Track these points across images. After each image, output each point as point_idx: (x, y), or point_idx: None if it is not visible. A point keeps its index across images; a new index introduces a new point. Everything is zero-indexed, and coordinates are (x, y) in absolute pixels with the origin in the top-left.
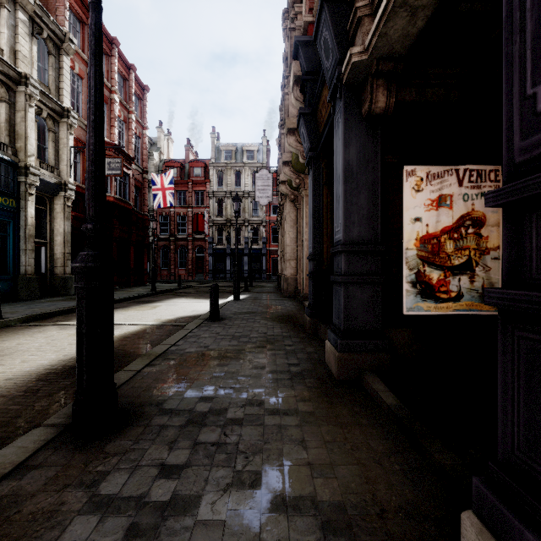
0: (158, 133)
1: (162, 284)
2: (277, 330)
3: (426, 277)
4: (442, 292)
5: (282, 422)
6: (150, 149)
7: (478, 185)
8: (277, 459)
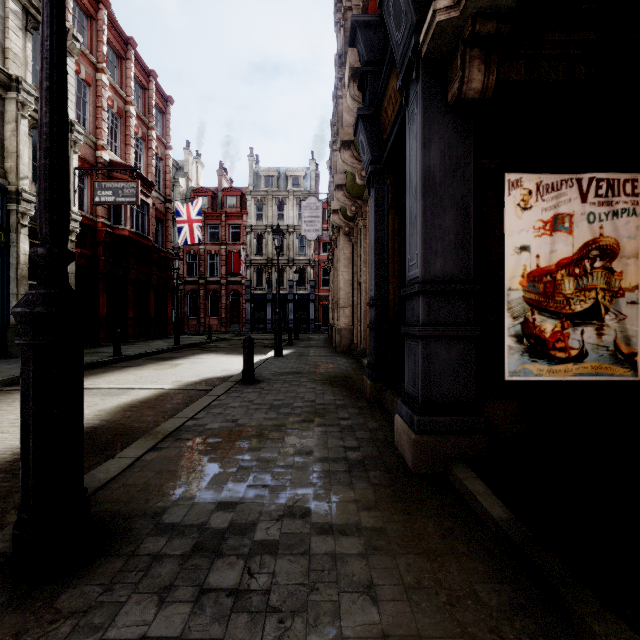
0: (185, 156)
1: (189, 336)
2: (329, 397)
3: (536, 329)
4: (558, 350)
5: (338, 548)
6: (176, 174)
7: (608, 201)
8: (331, 625)
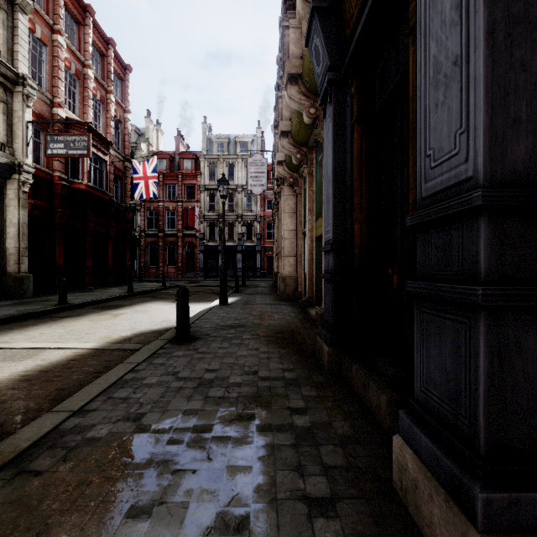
0: (146, 124)
1: (146, 283)
2: (275, 366)
3: None
4: None
5: None
6: (138, 140)
7: None
8: None
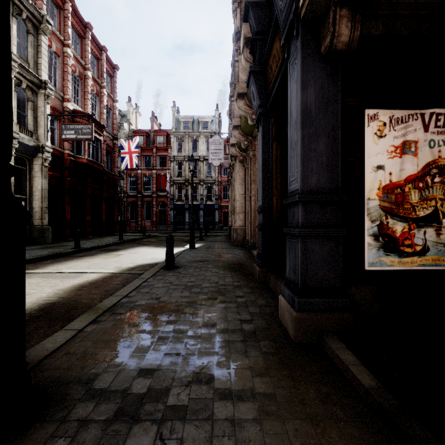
0: (128, 107)
1: (130, 234)
2: (228, 280)
3: (389, 230)
4: (406, 246)
5: (236, 413)
6: (121, 120)
7: (444, 130)
8: None
